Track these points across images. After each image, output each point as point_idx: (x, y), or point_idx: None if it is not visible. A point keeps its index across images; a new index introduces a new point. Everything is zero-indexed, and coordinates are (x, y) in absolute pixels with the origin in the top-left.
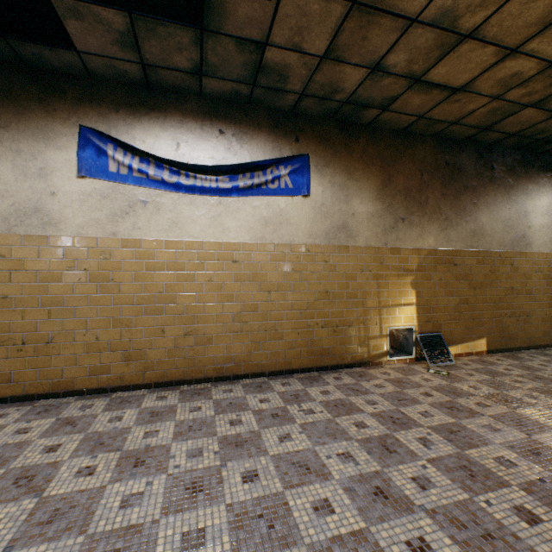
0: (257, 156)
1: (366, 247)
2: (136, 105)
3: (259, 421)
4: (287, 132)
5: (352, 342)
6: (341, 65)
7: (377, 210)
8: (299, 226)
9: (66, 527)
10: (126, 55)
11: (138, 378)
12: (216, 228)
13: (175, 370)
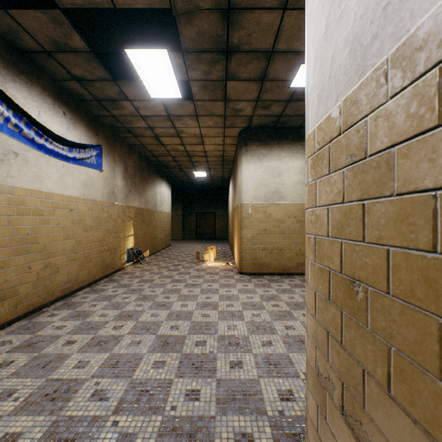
0: (82, 138)
1: (121, 204)
2: (10, 62)
3: (133, 293)
4: (94, 128)
5: (116, 258)
6: (143, 120)
7: (124, 185)
8: (99, 189)
9: (155, 325)
10: (45, 43)
11: (11, 314)
12: (62, 185)
13: (38, 298)
